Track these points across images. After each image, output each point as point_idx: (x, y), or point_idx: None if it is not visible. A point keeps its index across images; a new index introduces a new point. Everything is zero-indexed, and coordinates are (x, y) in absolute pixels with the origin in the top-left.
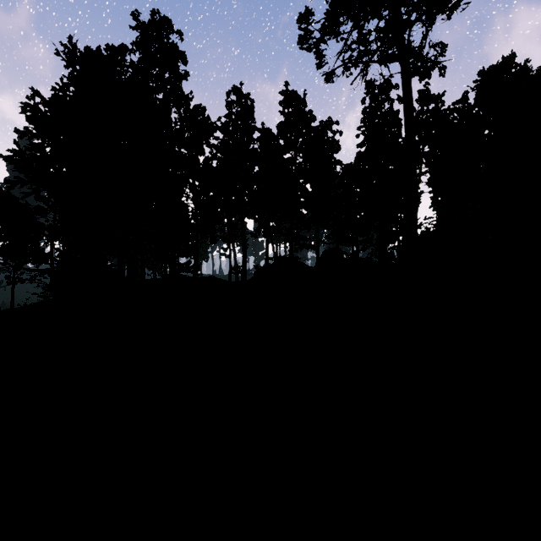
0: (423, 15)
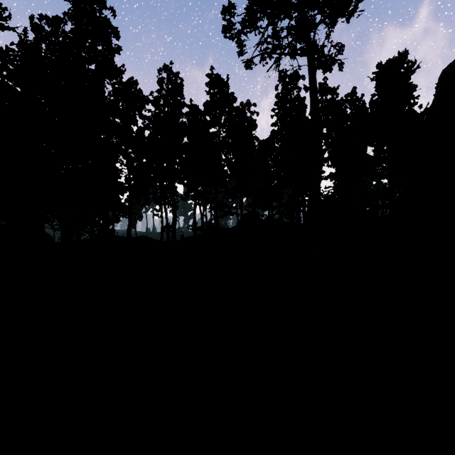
0: (325, 18)
